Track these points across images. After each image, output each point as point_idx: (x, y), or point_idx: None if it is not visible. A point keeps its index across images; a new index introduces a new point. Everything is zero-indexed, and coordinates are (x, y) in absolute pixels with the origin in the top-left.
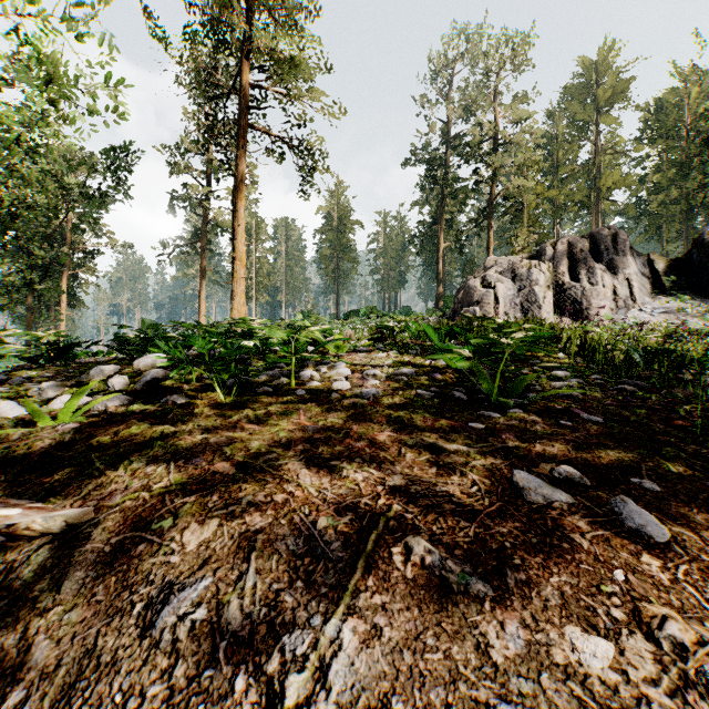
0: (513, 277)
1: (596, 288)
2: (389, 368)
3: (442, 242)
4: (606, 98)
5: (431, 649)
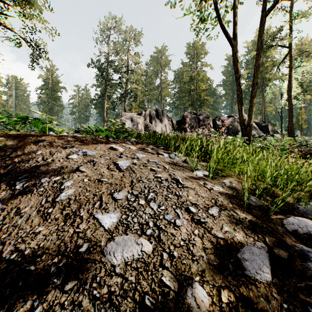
0: (131, 120)
1: (156, 127)
2: None
3: (106, 104)
4: (163, 64)
5: (90, 145)
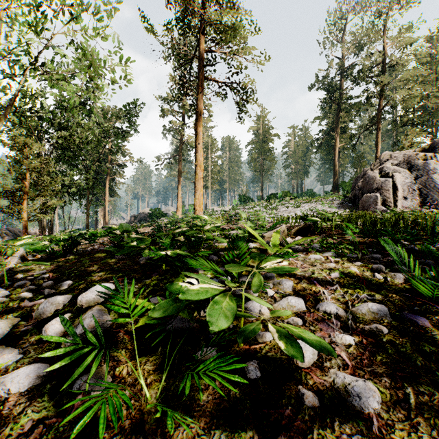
0: (409, 167)
1: None
2: (341, 289)
3: (338, 143)
4: None
5: None
